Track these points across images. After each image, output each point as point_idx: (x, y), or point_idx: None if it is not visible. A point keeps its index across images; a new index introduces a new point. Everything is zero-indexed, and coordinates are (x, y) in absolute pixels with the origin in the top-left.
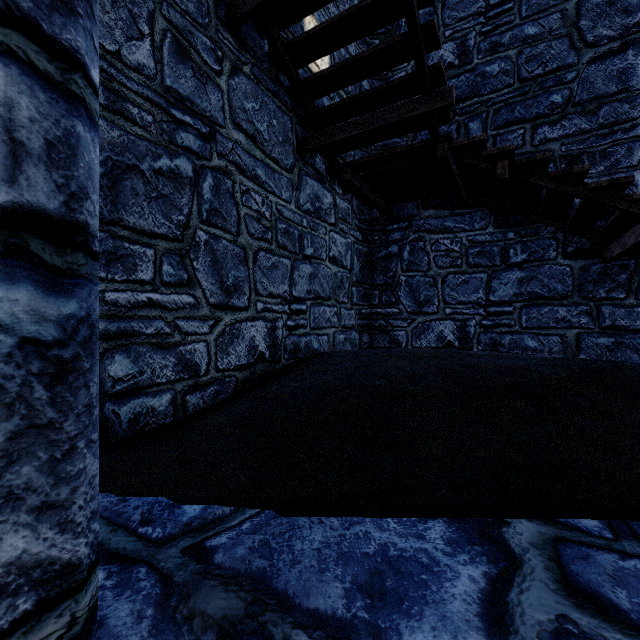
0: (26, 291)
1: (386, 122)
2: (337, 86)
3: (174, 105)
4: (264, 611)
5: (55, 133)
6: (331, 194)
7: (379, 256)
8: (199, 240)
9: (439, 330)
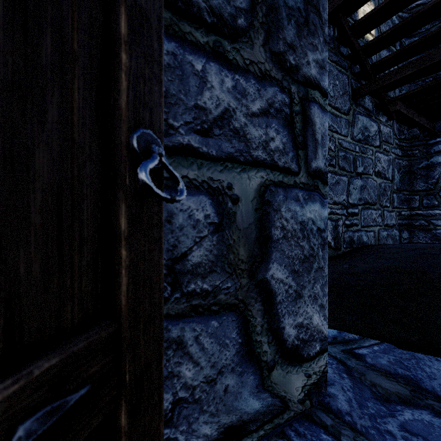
0: (318, 206)
1: None
2: (392, 41)
3: None
4: (425, 398)
5: (322, 131)
6: (376, 124)
7: (419, 167)
8: None
9: None
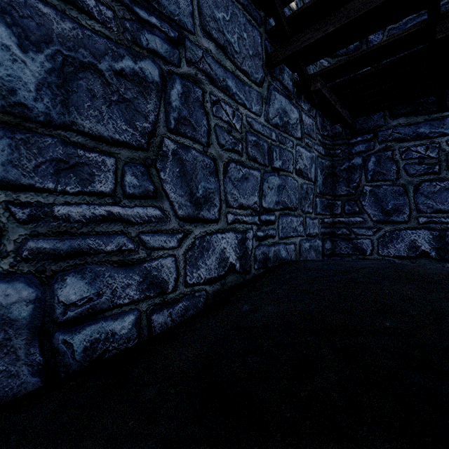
0: None
1: (372, 5)
2: None
3: (138, 3)
4: None
5: None
6: (297, 110)
7: (341, 168)
8: (166, 149)
9: (410, 239)
